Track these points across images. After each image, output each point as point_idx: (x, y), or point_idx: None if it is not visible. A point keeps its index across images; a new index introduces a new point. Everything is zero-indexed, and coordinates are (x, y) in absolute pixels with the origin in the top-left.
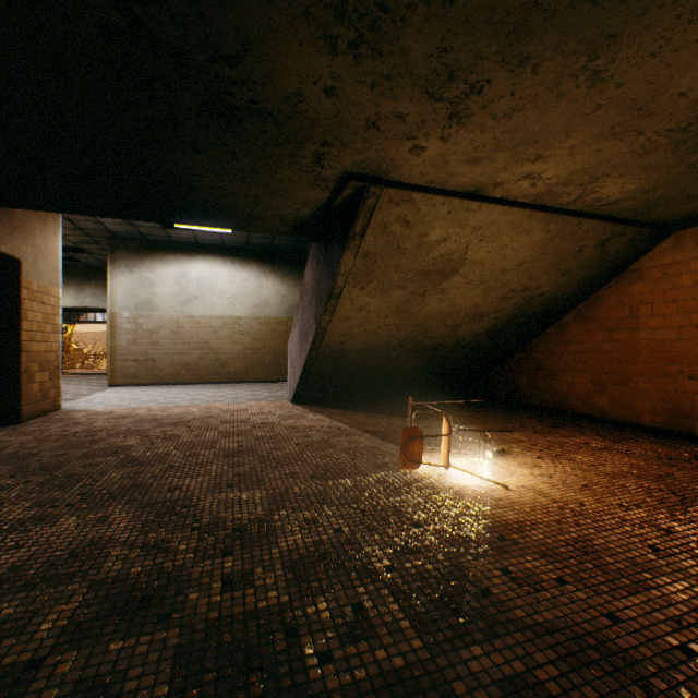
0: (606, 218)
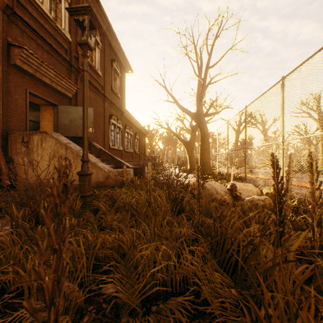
0: (33, 121)
